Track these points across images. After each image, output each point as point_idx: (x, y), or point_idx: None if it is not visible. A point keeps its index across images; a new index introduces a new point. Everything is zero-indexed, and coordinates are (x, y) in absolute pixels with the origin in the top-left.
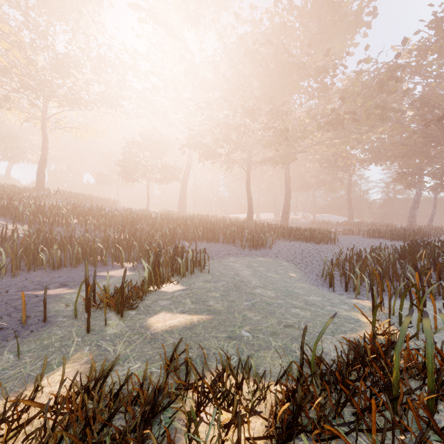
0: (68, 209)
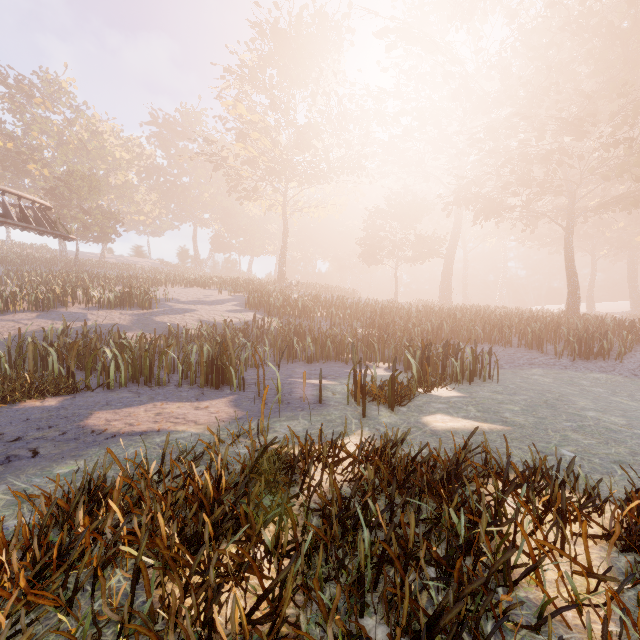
0: (311, 301)
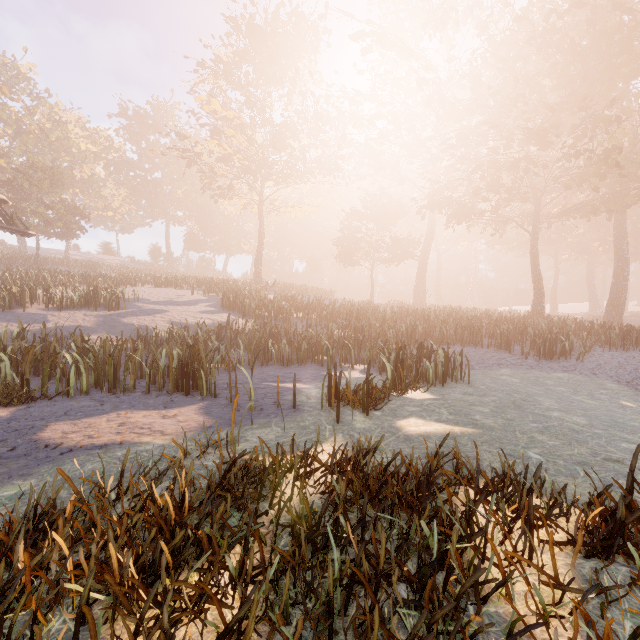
0: (287, 302)
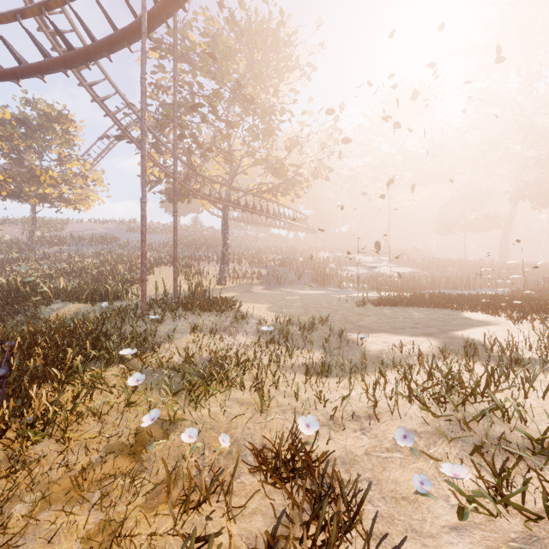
0: (437, 261)
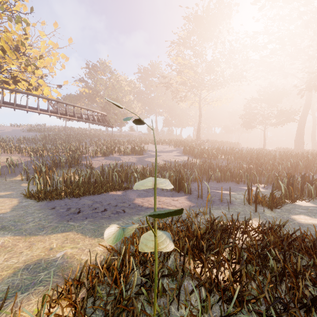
0: (215, 150)
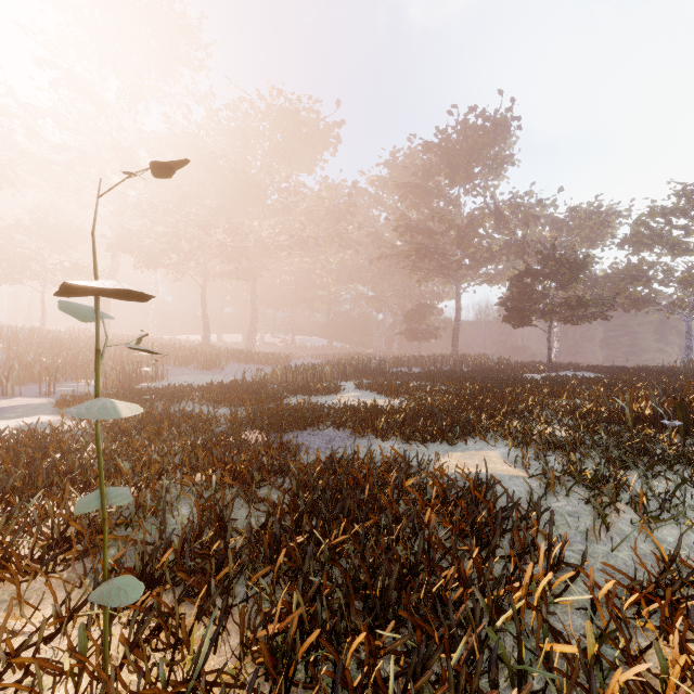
0: None
